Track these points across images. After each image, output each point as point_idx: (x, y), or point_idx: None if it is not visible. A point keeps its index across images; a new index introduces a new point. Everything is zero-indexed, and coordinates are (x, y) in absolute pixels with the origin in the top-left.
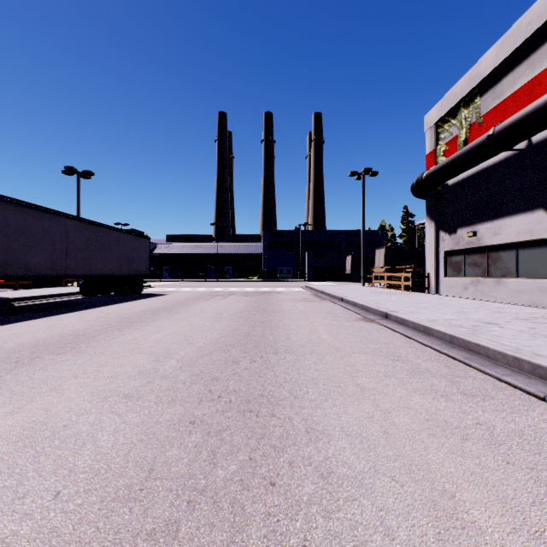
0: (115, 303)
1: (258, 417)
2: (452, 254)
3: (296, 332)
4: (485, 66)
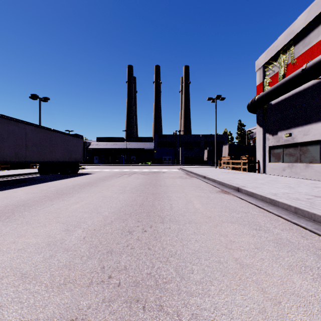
0: (58, 180)
1: (145, 311)
2: (274, 148)
3: (176, 203)
4: (298, 25)
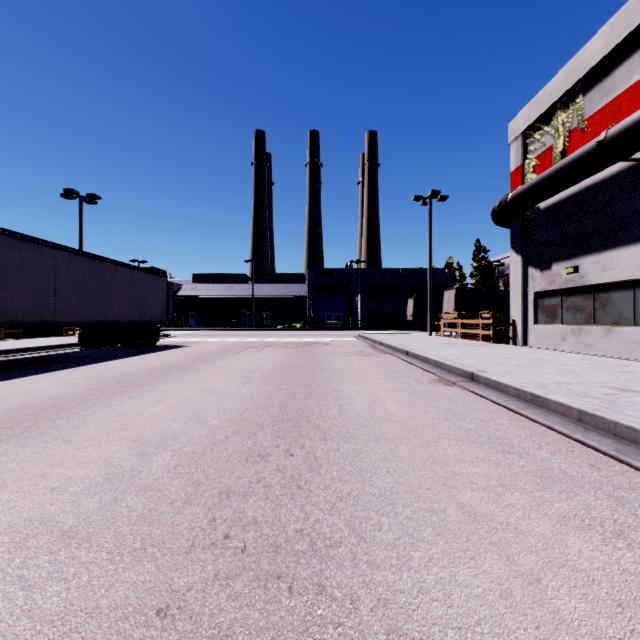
0: (119, 358)
1: (292, 595)
2: (545, 295)
3: (351, 402)
4: (591, 54)
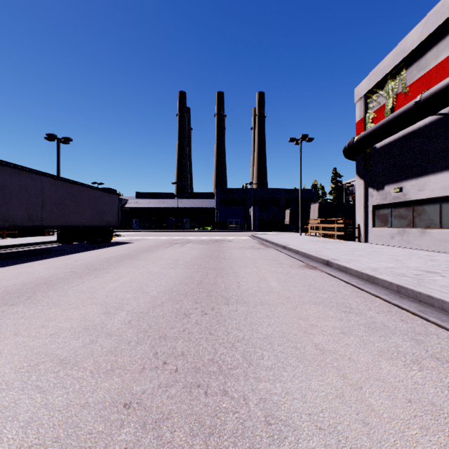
0: (86, 251)
1: (207, 396)
2: (380, 207)
3: (246, 280)
4: (411, 42)
